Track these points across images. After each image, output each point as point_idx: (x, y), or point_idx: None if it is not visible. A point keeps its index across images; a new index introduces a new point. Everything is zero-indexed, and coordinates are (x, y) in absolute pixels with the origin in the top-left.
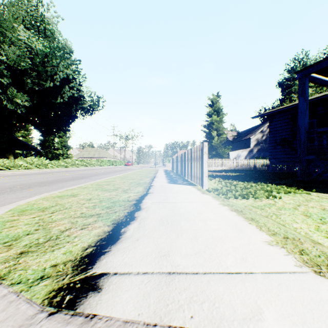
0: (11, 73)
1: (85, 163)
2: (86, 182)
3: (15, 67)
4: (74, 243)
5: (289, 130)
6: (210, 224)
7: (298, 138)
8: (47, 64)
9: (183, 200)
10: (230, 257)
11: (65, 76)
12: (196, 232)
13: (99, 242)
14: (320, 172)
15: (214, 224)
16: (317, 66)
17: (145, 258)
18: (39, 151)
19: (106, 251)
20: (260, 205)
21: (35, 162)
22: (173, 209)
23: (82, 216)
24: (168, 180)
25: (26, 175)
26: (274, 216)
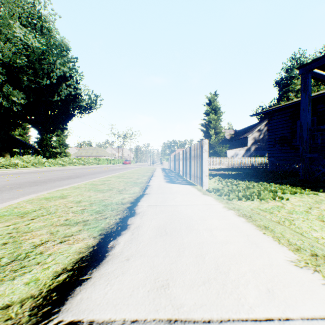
0: (6, 70)
1: (83, 162)
2: (80, 181)
3: (11, 64)
4: (44, 265)
5: (289, 129)
6: (218, 235)
7: (300, 136)
8: (44, 62)
9: (183, 202)
10: (251, 289)
11: (62, 74)
12: (201, 247)
13: (78, 263)
14: (324, 171)
15: (222, 234)
16: (320, 61)
17: (135, 291)
18: (36, 150)
19: (85, 279)
20: (268, 207)
21: (31, 161)
22: (172, 214)
23: (66, 223)
24: (166, 179)
25: (21, 174)
26: (287, 221)
